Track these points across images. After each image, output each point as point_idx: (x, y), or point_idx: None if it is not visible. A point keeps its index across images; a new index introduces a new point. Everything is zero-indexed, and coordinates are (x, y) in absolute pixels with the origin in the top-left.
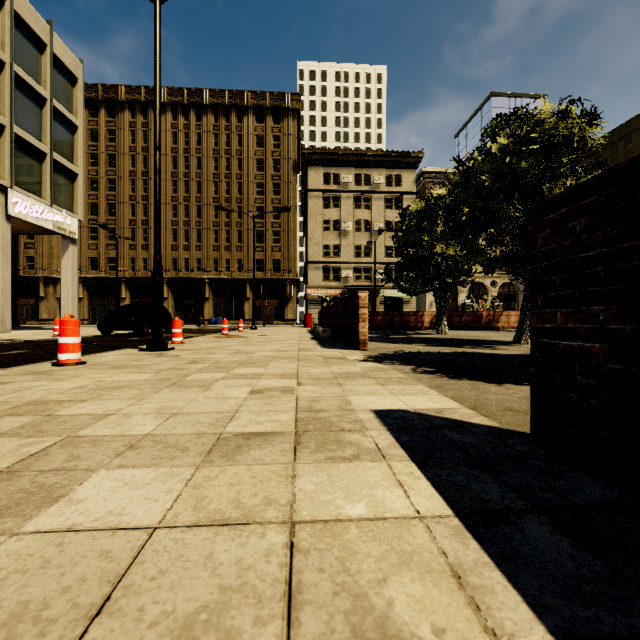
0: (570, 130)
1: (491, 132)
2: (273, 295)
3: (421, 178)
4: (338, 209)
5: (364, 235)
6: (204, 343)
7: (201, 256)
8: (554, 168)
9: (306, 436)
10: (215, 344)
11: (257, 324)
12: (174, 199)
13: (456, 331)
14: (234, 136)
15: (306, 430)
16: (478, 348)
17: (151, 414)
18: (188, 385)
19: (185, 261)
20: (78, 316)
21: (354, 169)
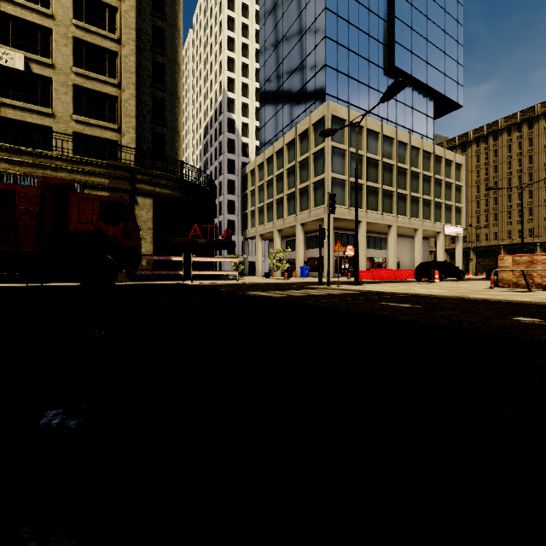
0: None
1: None
2: None
3: None
4: None
5: None
6: None
7: (532, 226)
8: None
9: None
10: None
11: None
12: (508, 190)
13: None
14: None
15: None
16: None
17: None
18: None
19: (518, 231)
20: None
21: None
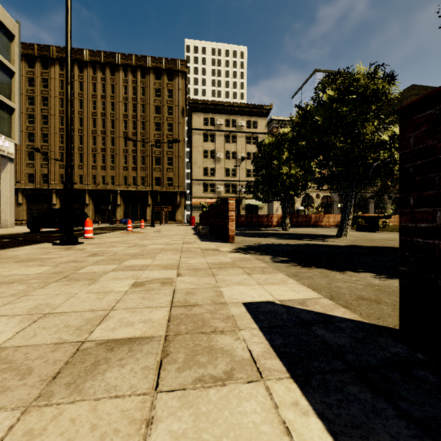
0: (377, 86)
1: (322, 87)
2: (167, 203)
3: (270, 123)
4: (214, 143)
5: (232, 161)
6: (110, 238)
7: (114, 174)
8: (365, 113)
9: (176, 342)
10: (119, 239)
11: (156, 223)
12: (94, 132)
13: (295, 228)
14: (139, 88)
15: (177, 333)
16: (314, 240)
17: (19, 316)
18: (77, 278)
19: (102, 177)
20: (18, 217)
21: (225, 115)
